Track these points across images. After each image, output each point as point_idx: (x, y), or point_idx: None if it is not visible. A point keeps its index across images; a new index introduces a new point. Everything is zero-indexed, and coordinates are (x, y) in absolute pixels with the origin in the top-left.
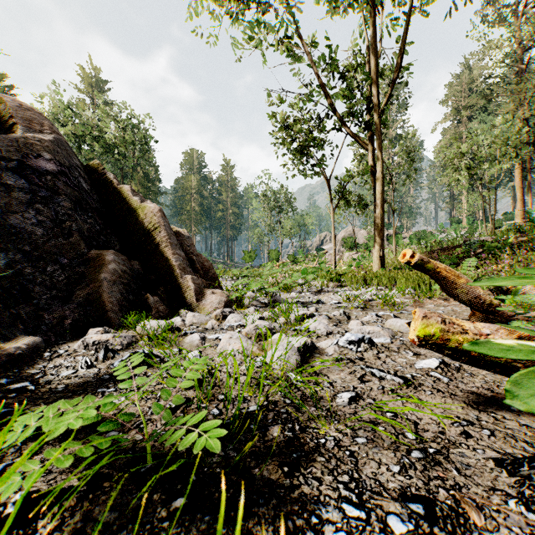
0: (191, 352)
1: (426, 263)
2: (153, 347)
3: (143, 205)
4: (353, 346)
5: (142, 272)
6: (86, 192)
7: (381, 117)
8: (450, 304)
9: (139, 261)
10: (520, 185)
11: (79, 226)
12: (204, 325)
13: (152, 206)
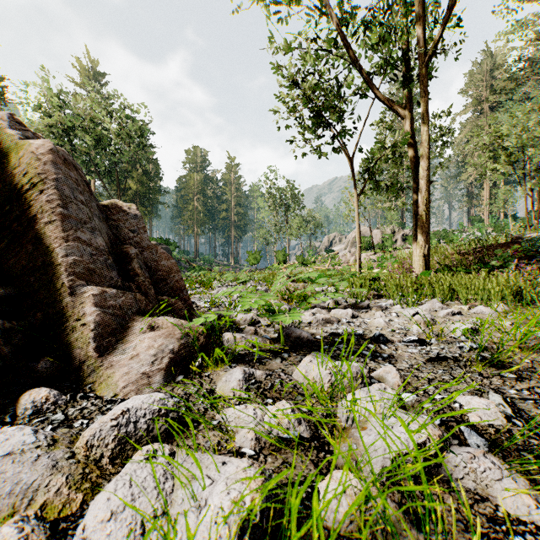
0: None
1: None
2: None
3: (22, 142)
4: None
5: None
6: None
7: (428, 66)
8: None
9: None
10: None
11: None
12: None
13: (36, 143)
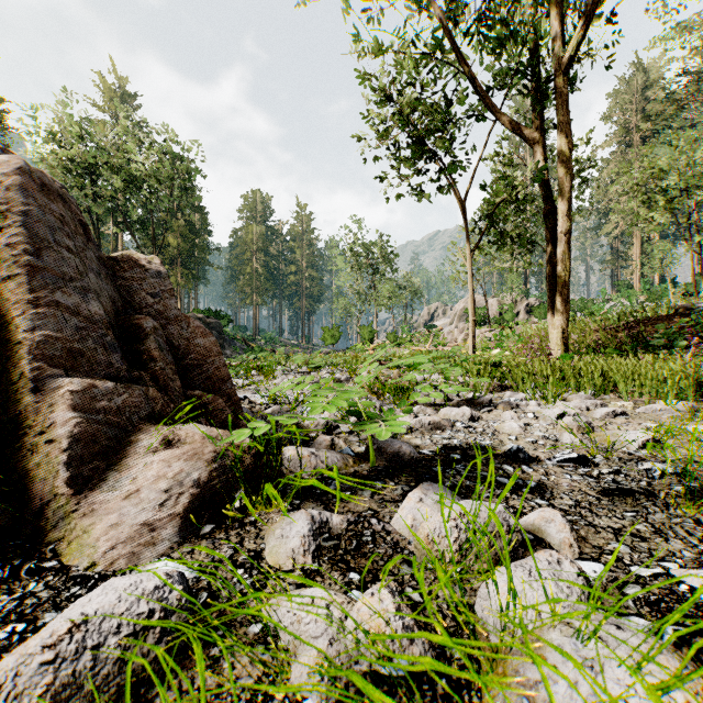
0: None
1: None
2: None
3: None
4: None
5: None
6: None
7: (568, 74)
8: None
9: None
10: None
11: None
12: None
13: None
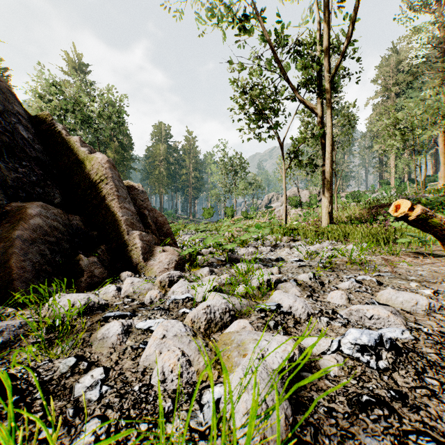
0: (87, 375)
1: (430, 217)
2: (43, 349)
3: (90, 156)
4: (368, 356)
5: (82, 228)
6: (25, 140)
7: (330, 82)
8: (421, 262)
9: (83, 215)
10: (443, 151)
11: (1, 173)
12: (143, 296)
13: (100, 157)
